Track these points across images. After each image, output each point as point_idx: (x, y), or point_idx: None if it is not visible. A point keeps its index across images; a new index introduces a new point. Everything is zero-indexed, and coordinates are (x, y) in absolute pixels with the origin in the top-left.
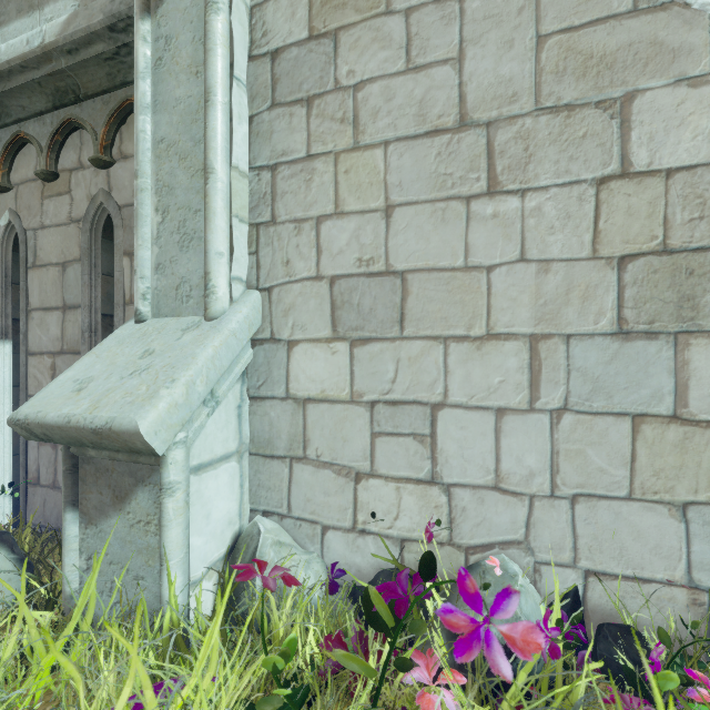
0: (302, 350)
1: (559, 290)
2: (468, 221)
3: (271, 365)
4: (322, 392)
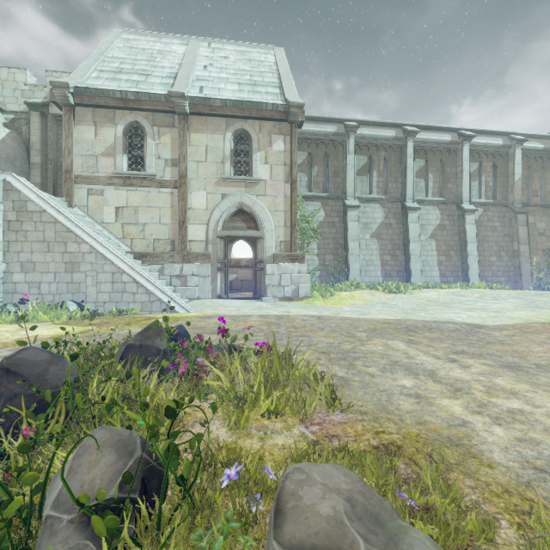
0: (15, 274)
1: (58, 266)
2: (45, 255)
3: (8, 277)
4: (19, 281)
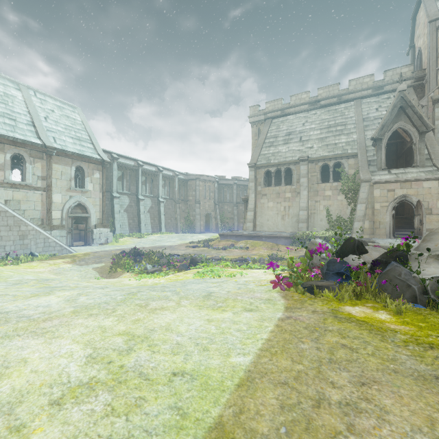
0: None
1: (16, 237)
2: (8, 232)
3: None
4: None
